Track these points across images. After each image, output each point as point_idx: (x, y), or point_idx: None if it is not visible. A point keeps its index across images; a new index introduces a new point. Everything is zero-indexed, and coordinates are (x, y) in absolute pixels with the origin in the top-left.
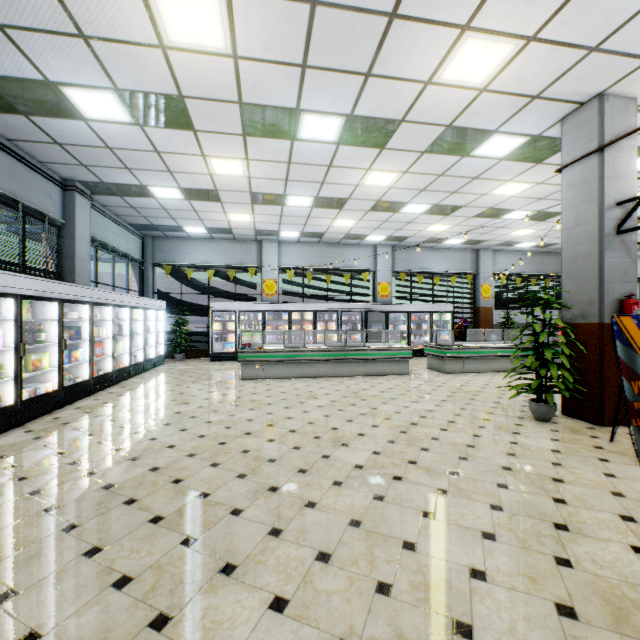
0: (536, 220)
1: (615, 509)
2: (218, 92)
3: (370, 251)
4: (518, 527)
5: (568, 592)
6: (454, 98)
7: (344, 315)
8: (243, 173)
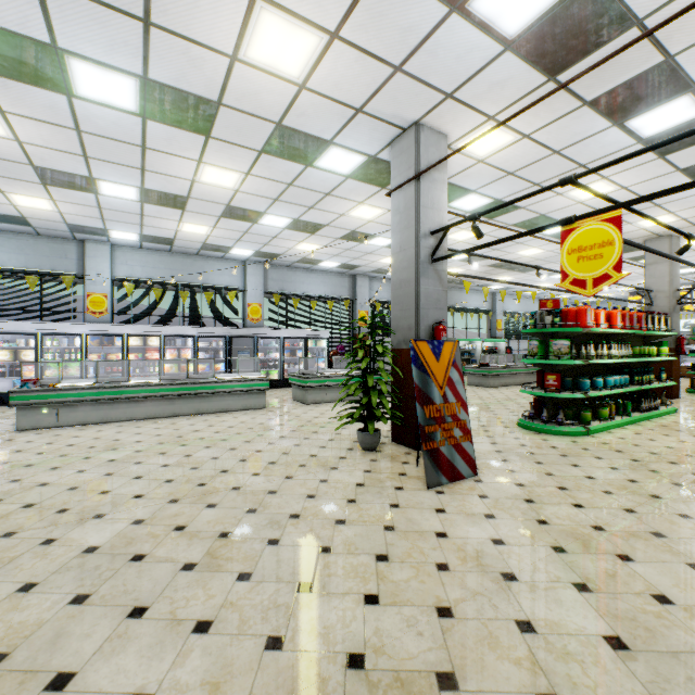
0: None
1: (377, 548)
2: None
3: (239, 267)
4: (253, 601)
5: (251, 694)
6: (273, 88)
7: (205, 341)
8: (5, 132)
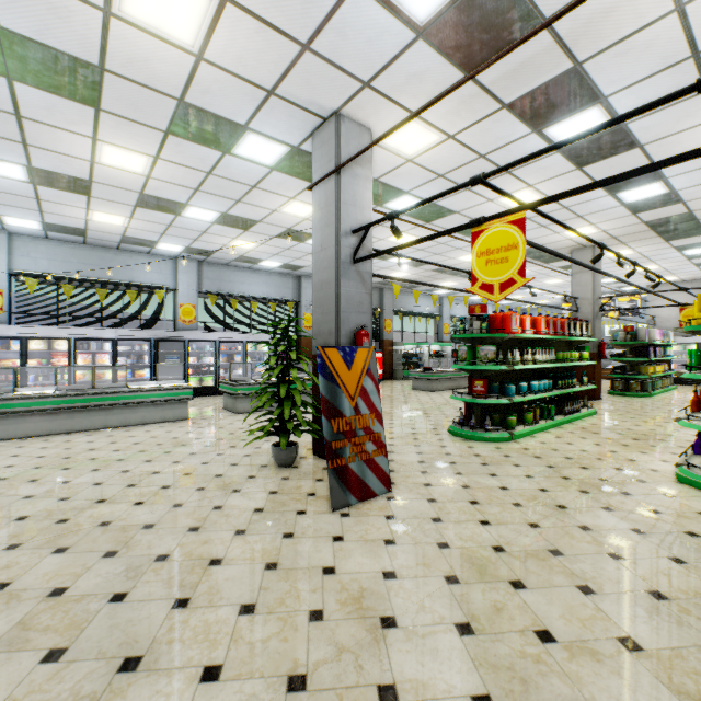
0: None
1: (246, 595)
2: None
3: (169, 264)
4: (47, 695)
5: None
6: (165, 56)
7: (127, 344)
8: None
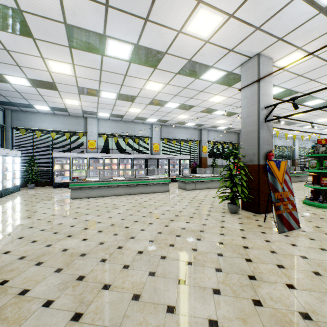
0: (227, 116)
1: (274, 261)
2: (48, 12)
3: (149, 127)
4: (231, 282)
5: (263, 325)
6: (193, 44)
7: (135, 160)
8: (71, 73)
